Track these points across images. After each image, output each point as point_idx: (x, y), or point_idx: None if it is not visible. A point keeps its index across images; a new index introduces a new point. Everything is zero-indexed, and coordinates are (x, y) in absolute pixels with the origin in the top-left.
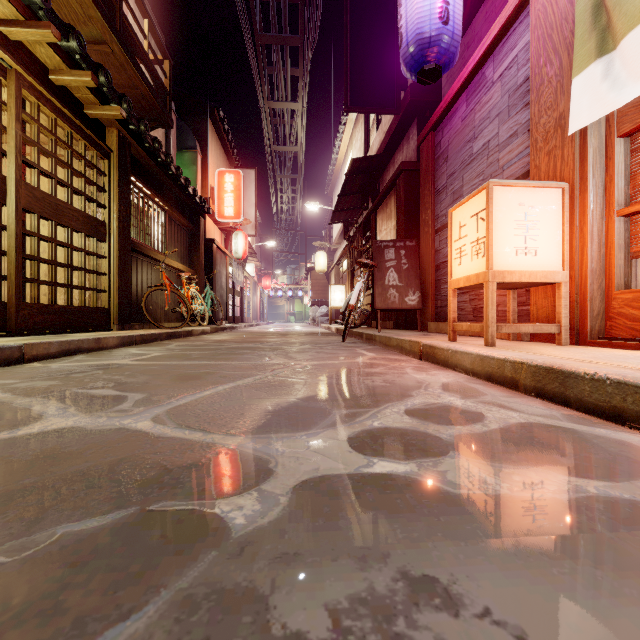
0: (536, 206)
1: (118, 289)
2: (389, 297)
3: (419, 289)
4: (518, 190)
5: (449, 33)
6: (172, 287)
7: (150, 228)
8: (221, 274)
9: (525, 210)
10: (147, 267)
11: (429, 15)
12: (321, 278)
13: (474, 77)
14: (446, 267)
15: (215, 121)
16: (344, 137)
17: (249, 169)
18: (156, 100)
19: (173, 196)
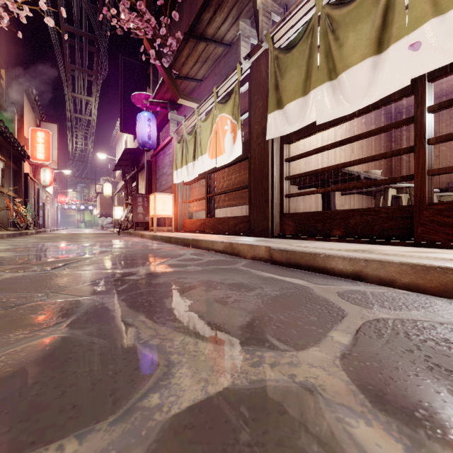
0: (167, 199)
1: None
2: (139, 217)
3: None
4: (162, 195)
5: (151, 142)
6: (14, 208)
7: None
8: (32, 195)
9: (164, 200)
10: None
11: (145, 136)
12: (108, 199)
13: (164, 148)
14: None
15: (28, 94)
16: None
17: (52, 123)
18: None
19: (6, 151)
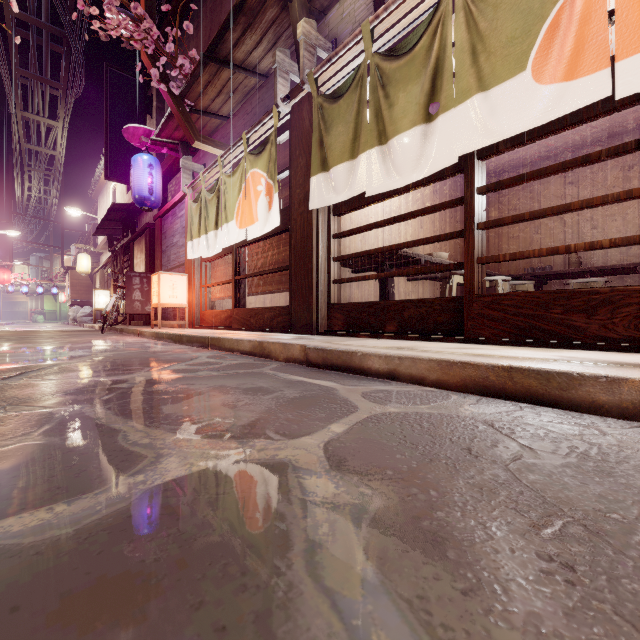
0: (177, 281)
1: None
2: (135, 307)
3: None
4: (170, 276)
5: (154, 198)
6: None
7: None
8: None
9: (173, 283)
10: None
11: (144, 189)
12: (84, 278)
13: (174, 208)
14: None
15: None
16: None
17: None
18: None
19: None
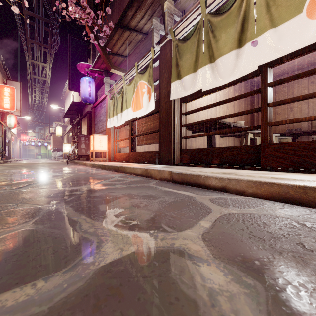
0: (102, 139)
1: None
2: (82, 151)
3: None
4: (99, 136)
5: (91, 98)
6: None
7: None
8: None
9: (100, 139)
10: None
11: (87, 94)
12: (59, 138)
13: (101, 103)
14: None
15: None
16: None
17: (16, 82)
18: None
19: None
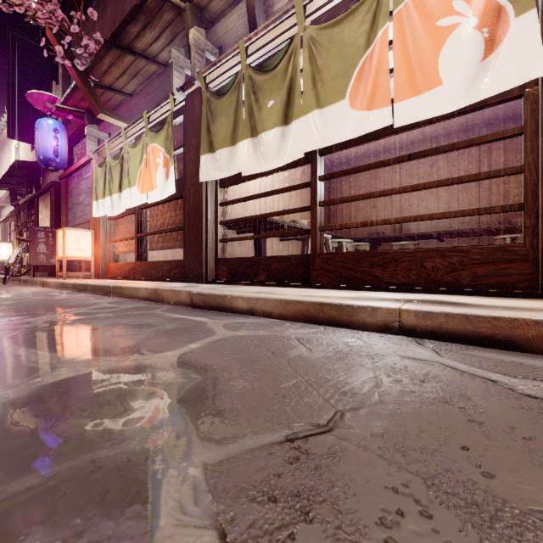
0: (83, 237)
1: None
2: (40, 259)
3: None
4: (76, 231)
5: (59, 160)
6: None
7: None
8: None
9: (78, 238)
10: None
11: (49, 151)
12: None
13: (80, 170)
14: None
15: None
16: None
17: None
18: None
19: None
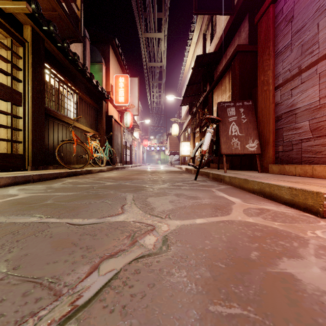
0: None
1: (32, 141)
2: (232, 144)
3: (257, 138)
4: None
5: None
6: (78, 141)
7: (64, 103)
8: (117, 136)
9: None
10: (62, 128)
11: None
12: (175, 139)
13: None
14: (291, 116)
15: (113, 47)
16: (189, 54)
17: (134, 77)
18: (69, 20)
19: (83, 85)
